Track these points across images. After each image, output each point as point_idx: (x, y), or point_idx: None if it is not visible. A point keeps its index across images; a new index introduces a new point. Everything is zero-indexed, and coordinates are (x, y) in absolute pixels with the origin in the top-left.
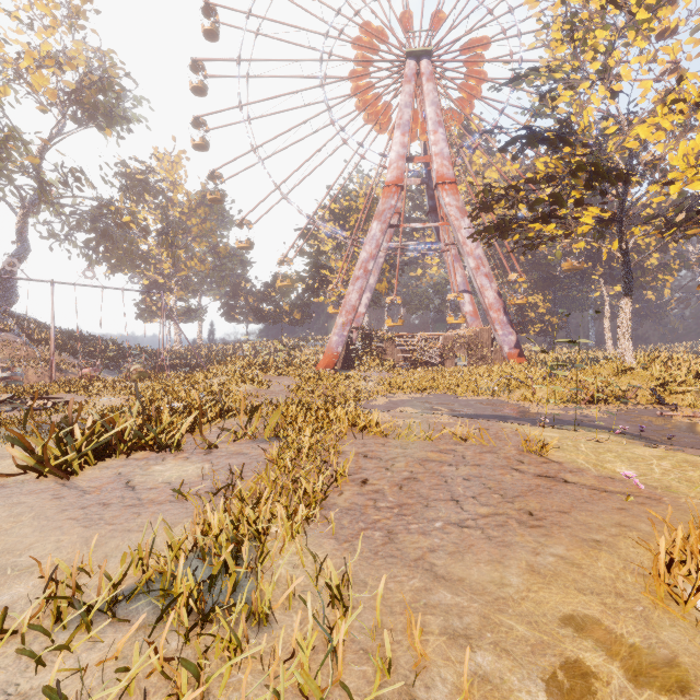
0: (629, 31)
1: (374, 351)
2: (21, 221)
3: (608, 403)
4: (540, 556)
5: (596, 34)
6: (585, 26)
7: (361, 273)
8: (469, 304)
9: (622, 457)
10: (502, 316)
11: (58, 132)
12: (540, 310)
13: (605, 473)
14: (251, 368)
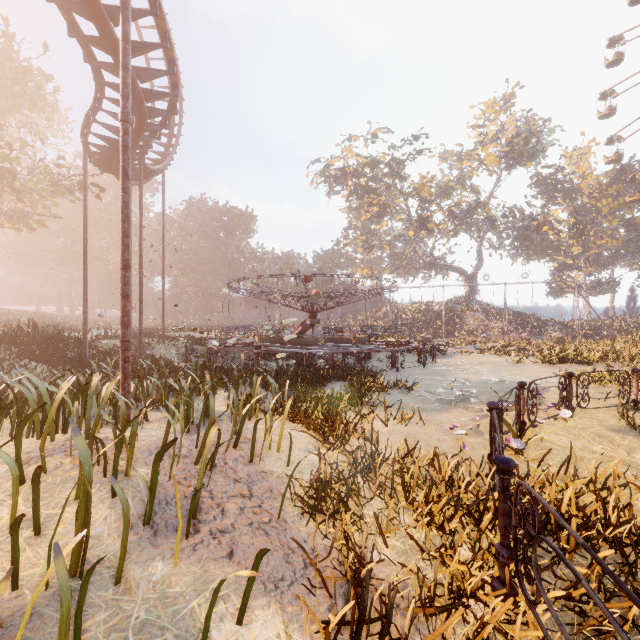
0: None
1: None
2: (478, 245)
3: None
4: None
5: None
6: None
7: None
8: None
9: None
10: None
11: (497, 182)
12: None
13: None
14: None
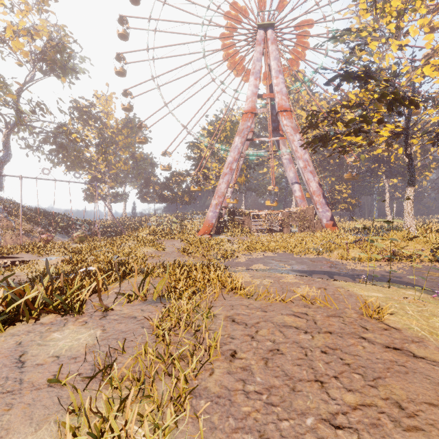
0: (416, 0)
1: (236, 222)
2: (5, 137)
3: (400, 260)
4: None
5: (391, 4)
6: None
7: (228, 171)
8: (299, 191)
9: None
10: (322, 199)
11: (30, 79)
12: (344, 194)
13: None
14: (154, 233)
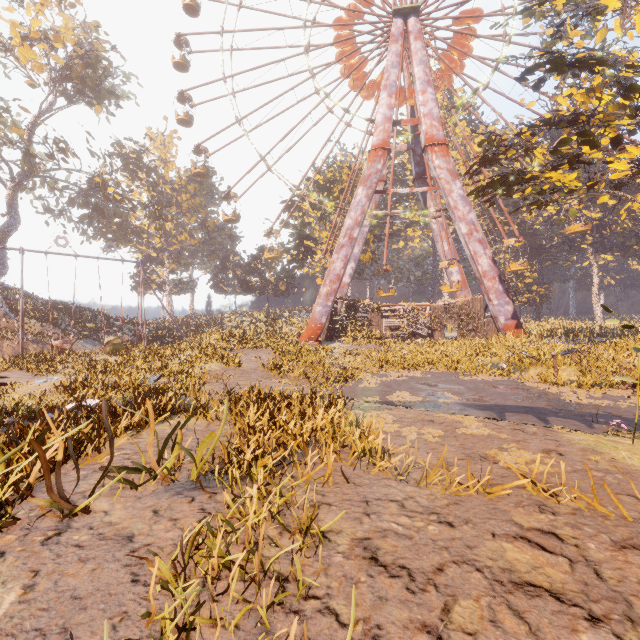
0: None
1: (359, 322)
2: (11, 194)
3: None
4: None
5: None
6: None
7: (346, 241)
8: (457, 273)
9: None
10: (497, 285)
11: (48, 108)
12: (527, 280)
13: None
14: (231, 339)
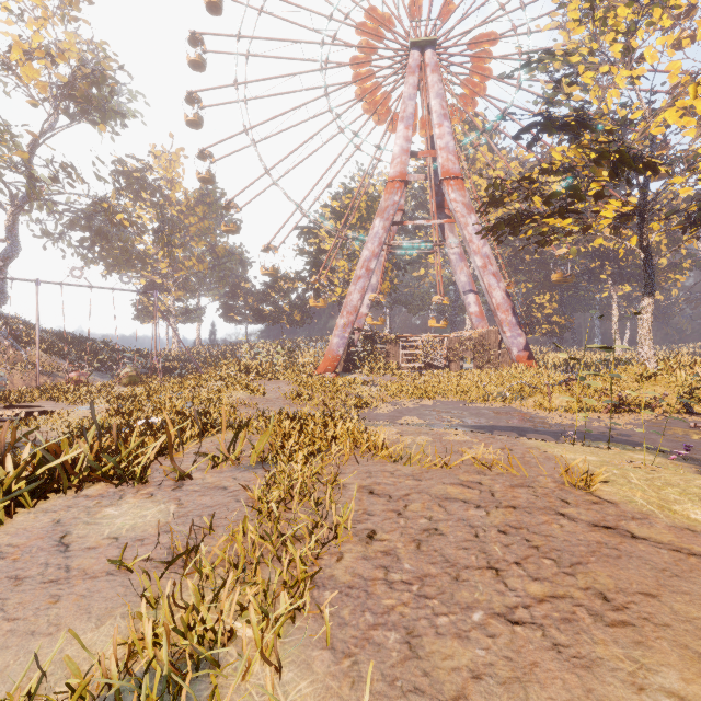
0: (655, 7)
1: (377, 353)
2: (11, 219)
3: (631, 411)
4: (647, 693)
5: (617, 13)
6: (605, 5)
7: (363, 273)
8: (475, 305)
9: (690, 495)
10: (511, 317)
11: (50, 127)
12: (547, 310)
13: (678, 520)
14: (247, 371)
